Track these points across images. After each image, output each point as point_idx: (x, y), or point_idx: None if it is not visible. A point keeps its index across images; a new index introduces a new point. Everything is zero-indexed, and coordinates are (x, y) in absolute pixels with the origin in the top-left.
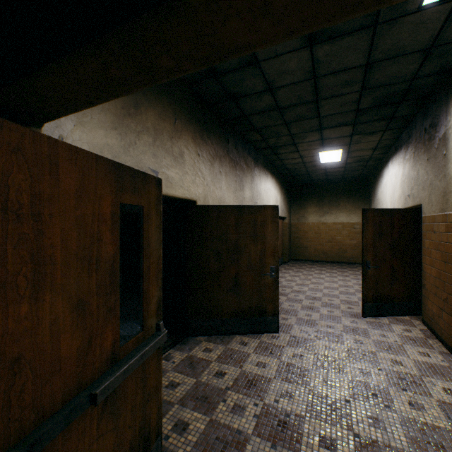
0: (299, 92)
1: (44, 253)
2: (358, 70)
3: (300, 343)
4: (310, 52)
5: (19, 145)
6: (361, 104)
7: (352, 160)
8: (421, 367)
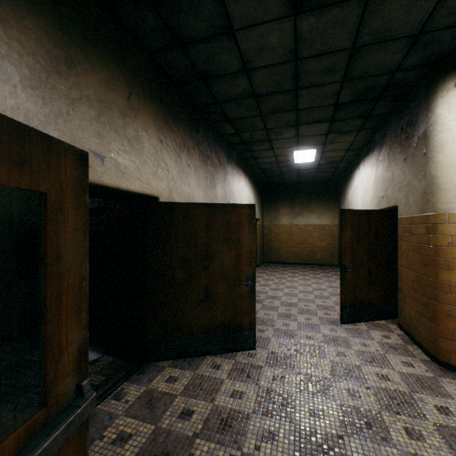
0: (278, 77)
1: None
2: (342, 55)
3: (280, 361)
4: (293, 24)
5: None
6: (341, 97)
7: (324, 161)
8: (408, 381)
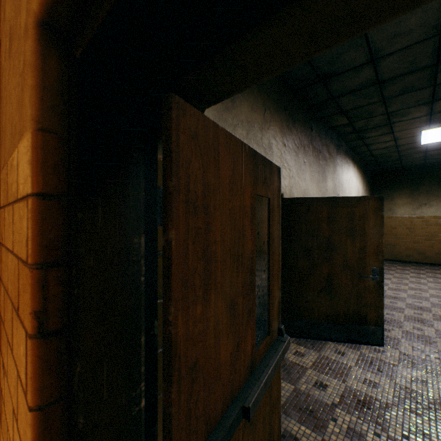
0: (412, 57)
1: (210, 249)
2: None
3: (417, 364)
4: None
5: (195, 131)
6: None
7: None
8: None
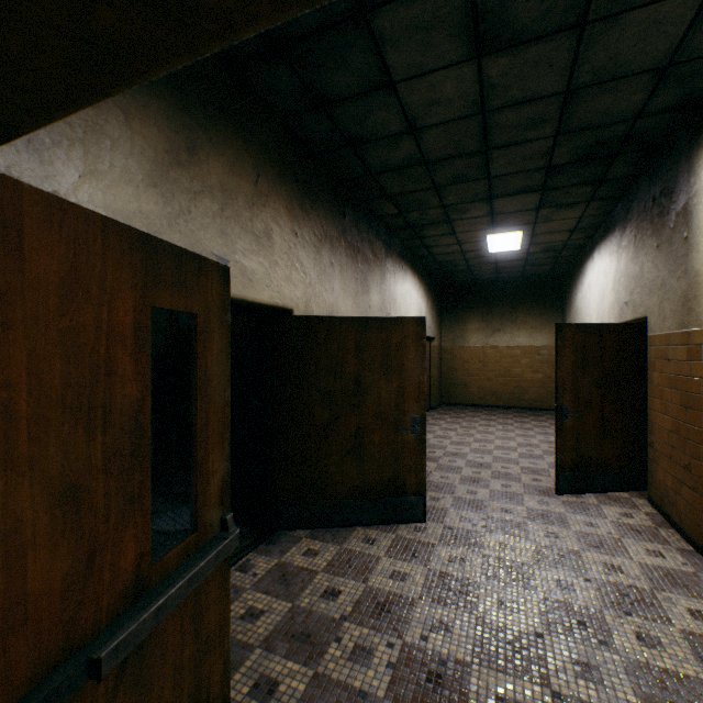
0: (457, 137)
1: None
2: (552, 102)
3: (460, 539)
4: (477, 69)
5: None
6: (556, 157)
7: (537, 249)
8: (652, 575)
